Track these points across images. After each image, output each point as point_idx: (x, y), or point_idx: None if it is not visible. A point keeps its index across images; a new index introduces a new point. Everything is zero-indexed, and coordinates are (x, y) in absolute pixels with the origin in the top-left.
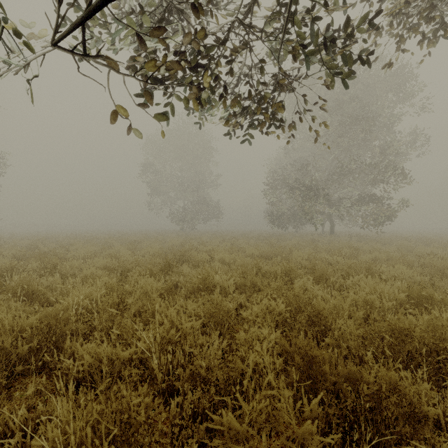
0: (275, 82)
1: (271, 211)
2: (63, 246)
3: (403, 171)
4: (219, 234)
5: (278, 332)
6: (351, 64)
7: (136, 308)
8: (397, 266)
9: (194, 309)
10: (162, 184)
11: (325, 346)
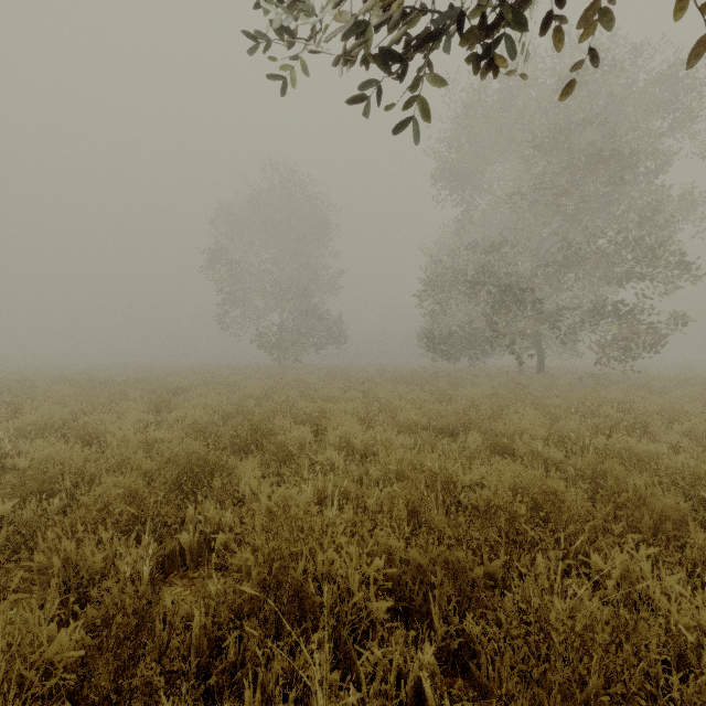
0: None
1: (432, 331)
2: (12, 401)
3: (684, 255)
4: (341, 371)
5: None
6: None
7: None
8: None
9: None
10: (243, 286)
11: None
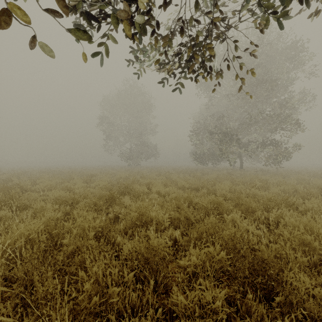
0: (208, 27)
1: (196, 151)
2: (31, 179)
3: (297, 121)
4: (156, 168)
5: (222, 292)
6: (288, 2)
7: (69, 250)
8: (312, 199)
9: (129, 253)
10: (114, 131)
11: (275, 305)
